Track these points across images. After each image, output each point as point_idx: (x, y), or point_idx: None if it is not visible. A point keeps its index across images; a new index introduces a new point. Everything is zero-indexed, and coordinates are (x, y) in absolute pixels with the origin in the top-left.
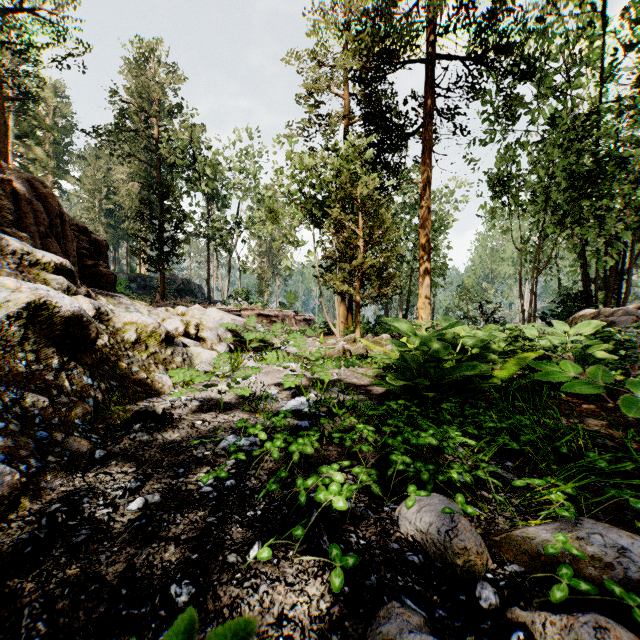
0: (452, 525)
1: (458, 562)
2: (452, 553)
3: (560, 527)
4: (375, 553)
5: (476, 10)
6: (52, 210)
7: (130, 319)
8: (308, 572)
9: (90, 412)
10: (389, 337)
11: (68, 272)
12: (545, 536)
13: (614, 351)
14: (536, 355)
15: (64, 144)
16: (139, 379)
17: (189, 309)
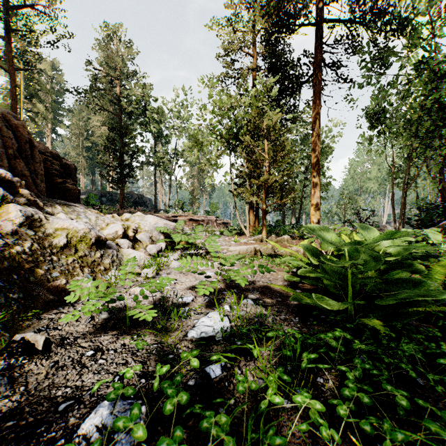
0: None
1: None
2: None
3: None
4: None
5: None
6: (22, 138)
7: (62, 225)
8: None
9: None
10: (289, 237)
11: (9, 183)
12: None
13: None
14: None
15: (59, 102)
16: (54, 286)
17: (132, 216)
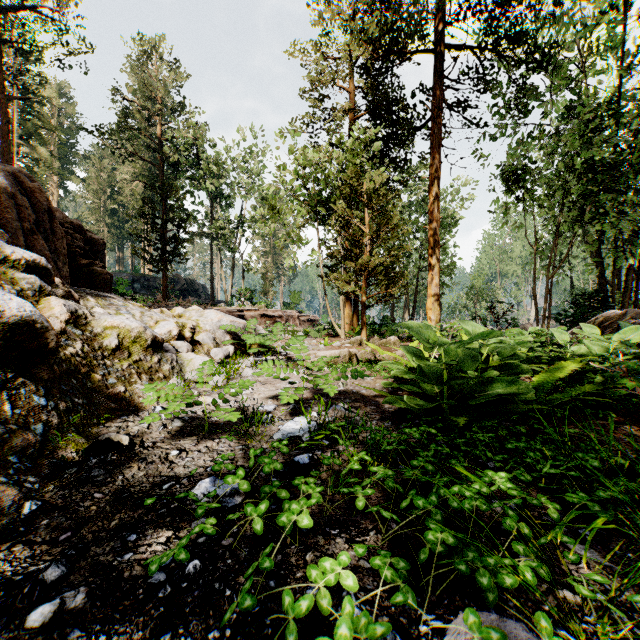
0: None
1: None
2: None
3: None
4: None
5: None
6: (40, 206)
7: (111, 323)
8: None
9: (36, 443)
10: (397, 339)
11: (43, 270)
12: None
13: None
14: (574, 365)
15: (69, 145)
16: (114, 393)
17: (187, 310)
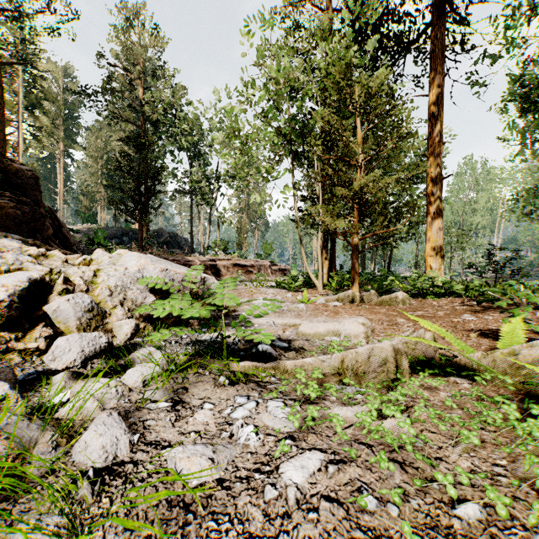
0: None
1: None
2: None
3: None
4: None
5: None
6: None
7: None
8: None
9: None
10: (406, 296)
11: None
12: None
13: None
14: None
15: (73, 118)
16: None
17: None
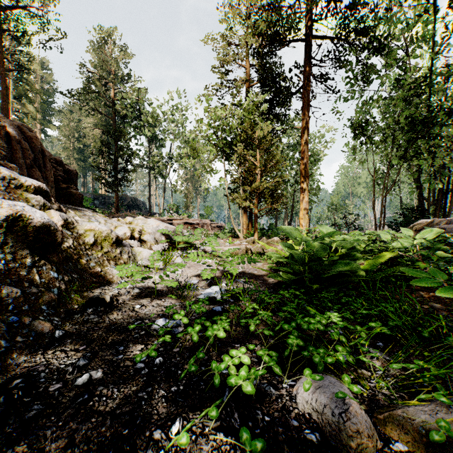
0: (344, 408)
1: (352, 444)
2: (346, 435)
3: (435, 408)
4: (278, 430)
5: (341, 3)
6: (36, 148)
7: (89, 227)
8: (221, 449)
9: (54, 299)
10: (279, 239)
11: (44, 192)
12: (427, 420)
13: (452, 252)
14: (391, 254)
15: (48, 102)
16: (95, 272)
17: (135, 219)
